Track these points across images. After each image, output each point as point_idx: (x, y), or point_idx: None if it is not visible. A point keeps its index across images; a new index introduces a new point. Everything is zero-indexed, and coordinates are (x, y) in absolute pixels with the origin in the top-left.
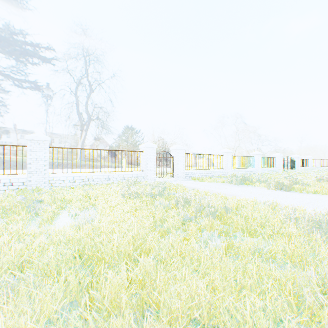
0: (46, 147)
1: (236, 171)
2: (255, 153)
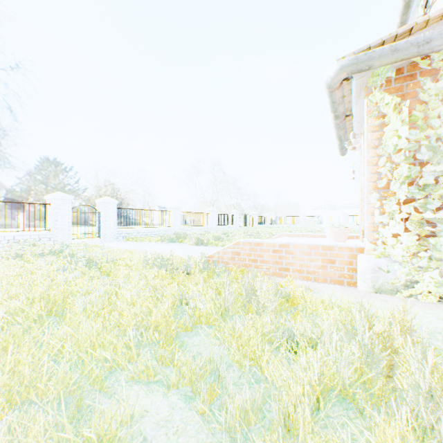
0: None
1: (187, 230)
2: (210, 209)
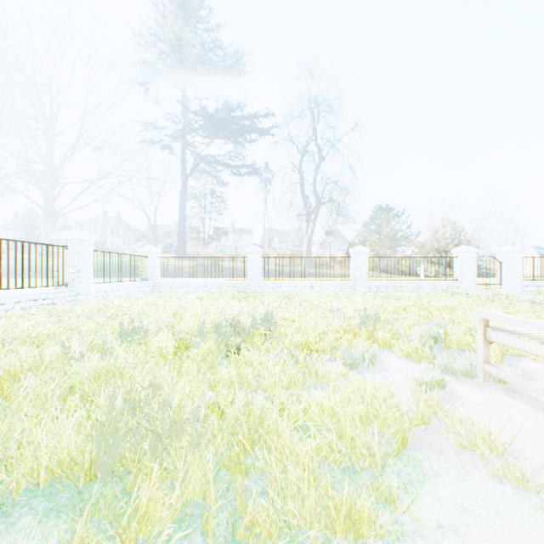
0: (366, 258)
1: None
2: None
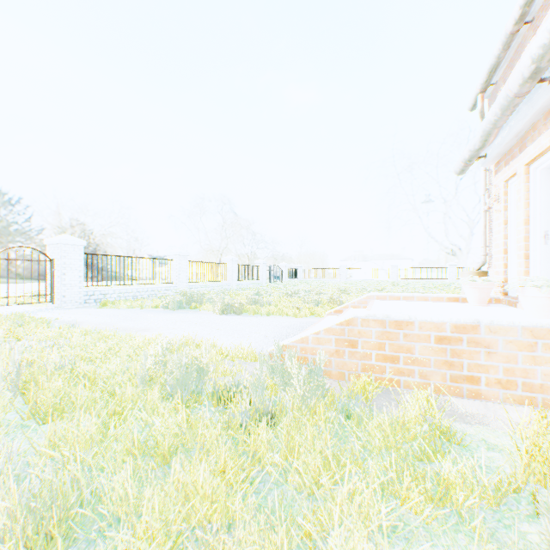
0: None
1: (197, 287)
2: (229, 258)
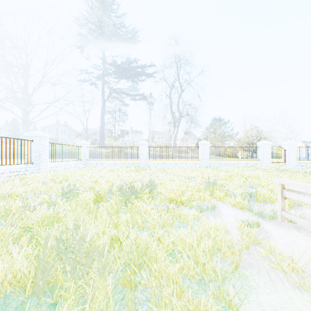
0: (208, 147)
1: None
2: None
